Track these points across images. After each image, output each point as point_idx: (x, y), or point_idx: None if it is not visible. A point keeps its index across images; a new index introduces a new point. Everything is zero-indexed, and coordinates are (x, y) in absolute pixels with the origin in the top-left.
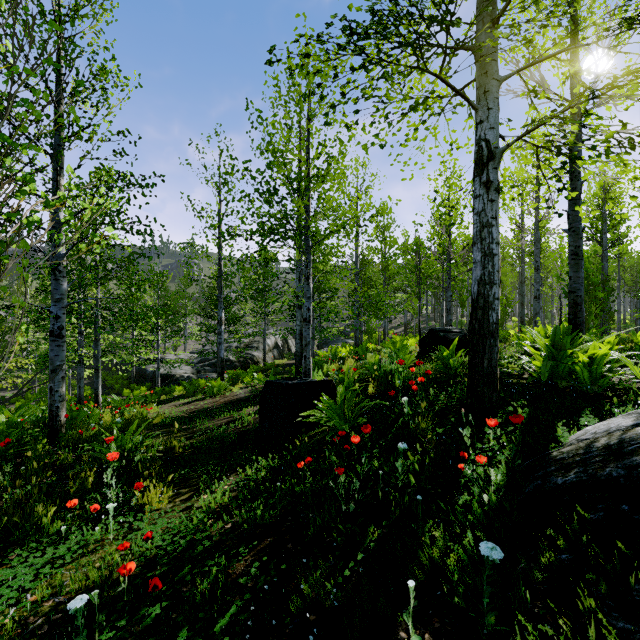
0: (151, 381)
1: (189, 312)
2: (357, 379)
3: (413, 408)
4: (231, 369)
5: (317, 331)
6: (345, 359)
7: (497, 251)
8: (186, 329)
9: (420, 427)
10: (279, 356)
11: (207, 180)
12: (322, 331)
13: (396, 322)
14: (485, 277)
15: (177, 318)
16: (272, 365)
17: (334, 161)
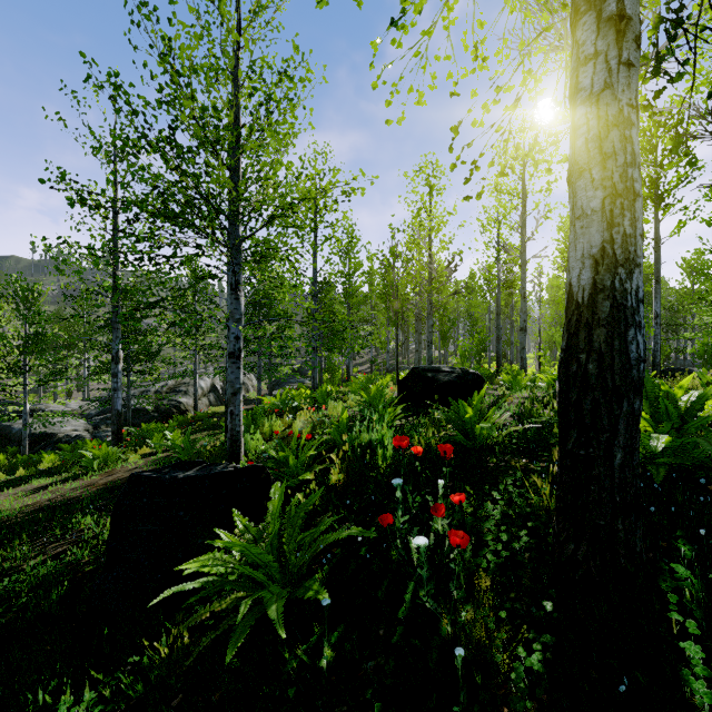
0: (19, 444)
1: (89, 345)
2: (312, 455)
3: (430, 546)
4: (147, 422)
5: (264, 370)
6: (299, 407)
7: (637, 188)
8: (85, 368)
9: (473, 642)
10: (217, 402)
11: (95, 150)
12: (271, 370)
13: (360, 358)
14: (614, 248)
15: (73, 353)
16: (205, 415)
17: (275, 95)
